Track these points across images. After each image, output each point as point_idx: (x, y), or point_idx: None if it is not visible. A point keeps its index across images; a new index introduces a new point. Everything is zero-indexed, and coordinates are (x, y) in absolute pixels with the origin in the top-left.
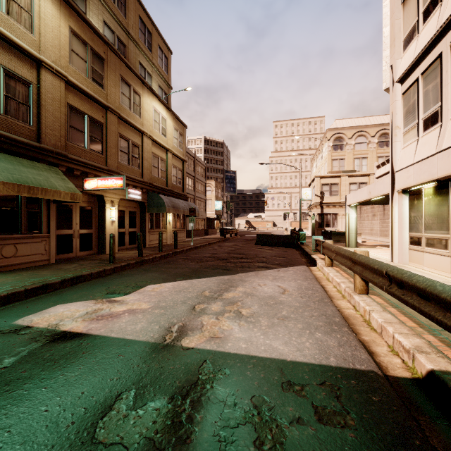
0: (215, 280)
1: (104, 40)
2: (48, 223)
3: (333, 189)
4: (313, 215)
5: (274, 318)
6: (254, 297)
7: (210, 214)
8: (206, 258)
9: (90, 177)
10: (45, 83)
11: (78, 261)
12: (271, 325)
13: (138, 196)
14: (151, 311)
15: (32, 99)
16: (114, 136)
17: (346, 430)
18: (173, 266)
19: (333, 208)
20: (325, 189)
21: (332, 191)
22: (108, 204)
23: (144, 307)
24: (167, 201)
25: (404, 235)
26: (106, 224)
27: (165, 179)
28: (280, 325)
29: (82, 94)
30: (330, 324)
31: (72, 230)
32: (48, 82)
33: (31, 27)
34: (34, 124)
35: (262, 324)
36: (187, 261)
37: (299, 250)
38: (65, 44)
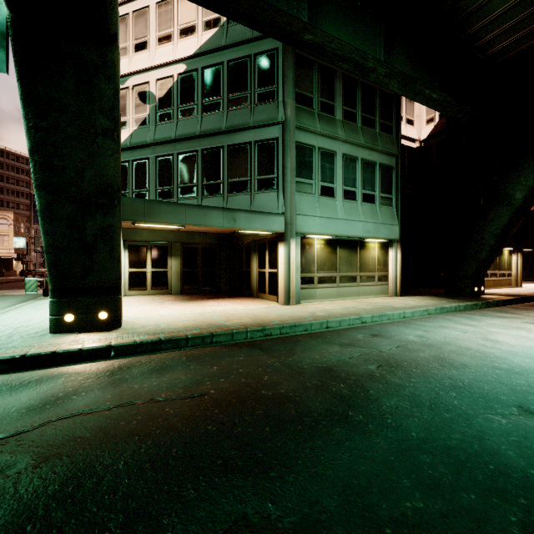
0: (11, 290)
1: None
2: None
3: None
4: None
5: None
6: None
7: (6, 253)
8: (4, 287)
9: None
10: None
11: None
12: None
13: None
14: None
15: None
16: None
17: (34, 295)
18: None
19: None
20: None
21: None
22: None
23: None
24: None
25: None
26: None
27: None
28: None
29: None
30: None
31: None
32: None
33: None
34: None
35: None
36: None
37: None
38: None
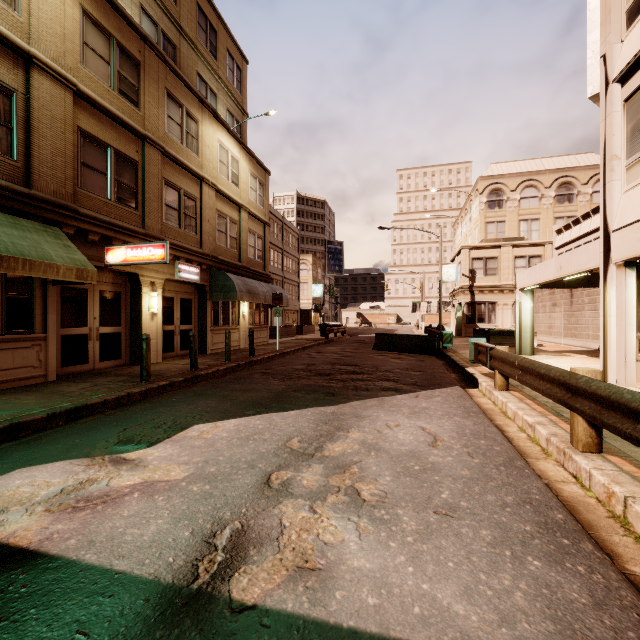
0: (311, 416)
1: (139, 32)
2: (45, 317)
3: (490, 266)
4: (459, 304)
5: (428, 509)
6: (381, 453)
7: (305, 304)
8: (297, 372)
9: (115, 244)
10: (39, 92)
11: (93, 378)
12: (425, 532)
13: (194, 276)
14: (186, 486)
15: (16, 117)
16: (156, 182)
17: None
18: (244, 386)
19: (490, 295)
20: (478, 265)
21: (487, 268)
22: (145, 287)
23: (174, 477)
24: (239, 284)
25: (629, 337)
26: (142, 318)
27: (237, 250)
28: (445, 533)
29: (103, 114)
30: (549, 530)
31: (88, 328)
32: (44, 92)
33: (14, 1)
34: (21, 157)
35: (405, 528)
36: (267, 378)
37: (441, 359)
38: (73, 32)
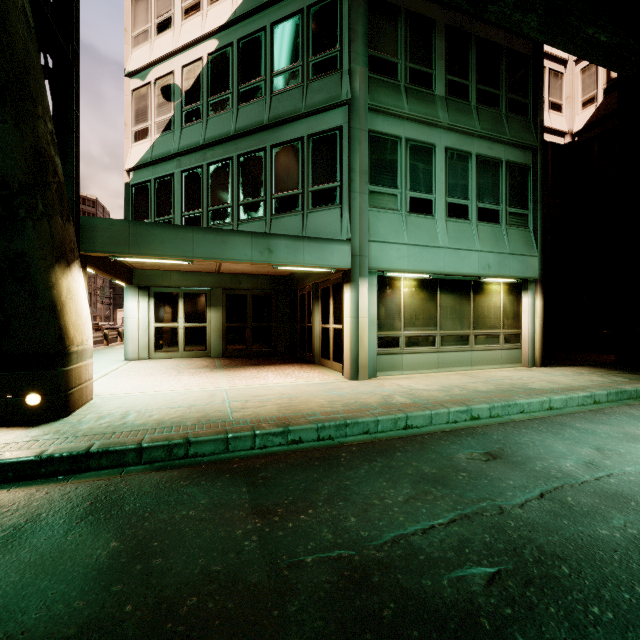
0: None
1: None
2: None
3: None
4: None
5: None
6: None
7: None
8: None
9: None
10: None
11: None
12: None
13: None
14: None
15: None
16: None
17: None
18: None
19: None
20: None
21: None
22: None
23: None
24: None
25: None
26: None
27: None
28: None
29: None
30: None
31: None
32: None
33: None
34: None
35: None
36: None
37: None
38: None
